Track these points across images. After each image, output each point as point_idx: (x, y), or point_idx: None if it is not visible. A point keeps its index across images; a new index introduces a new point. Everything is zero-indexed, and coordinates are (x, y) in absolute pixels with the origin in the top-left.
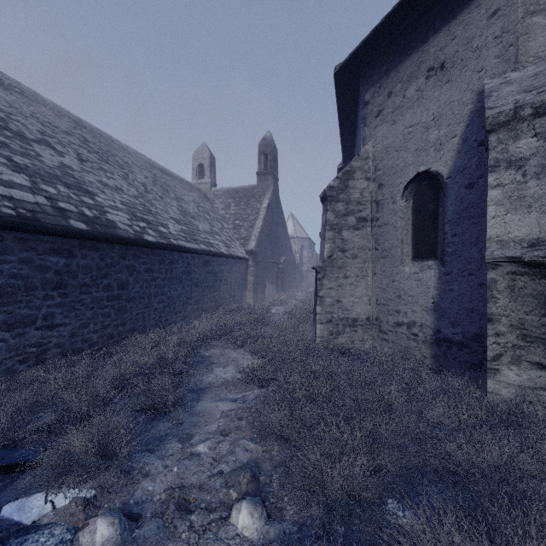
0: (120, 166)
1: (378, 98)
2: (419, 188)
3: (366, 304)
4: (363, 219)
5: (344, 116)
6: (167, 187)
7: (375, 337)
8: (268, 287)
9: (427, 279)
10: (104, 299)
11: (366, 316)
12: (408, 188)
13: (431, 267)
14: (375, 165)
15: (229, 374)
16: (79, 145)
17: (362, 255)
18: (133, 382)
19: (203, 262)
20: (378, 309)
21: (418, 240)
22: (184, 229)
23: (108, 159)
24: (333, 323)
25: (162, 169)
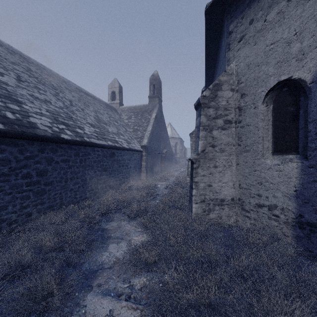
0: (54, 88)
1: (241, 26)
2: (279, 95)
3: (231, 187)
4: (228, 121)
5: (209, 50)
6: (89, 103)
7: (238, 213)
8: (155, 169)
9: (289, 170)
10: (23, 184)
11: (231, 197)
12: (268, 95)
13: (293, 160)
14: (238, 79)
15: (121, 251)
16: (22, 71)
17: (228, 149)
18: (25, 272)
19: (110, 153)
20: (241, 191)
21: (278, 137)
22: (97, 130)
23: (45, 83)
24: (205, 203)
25: (87, 93)
